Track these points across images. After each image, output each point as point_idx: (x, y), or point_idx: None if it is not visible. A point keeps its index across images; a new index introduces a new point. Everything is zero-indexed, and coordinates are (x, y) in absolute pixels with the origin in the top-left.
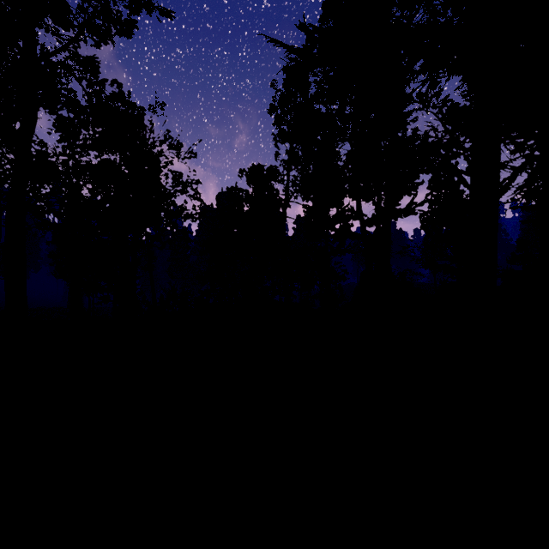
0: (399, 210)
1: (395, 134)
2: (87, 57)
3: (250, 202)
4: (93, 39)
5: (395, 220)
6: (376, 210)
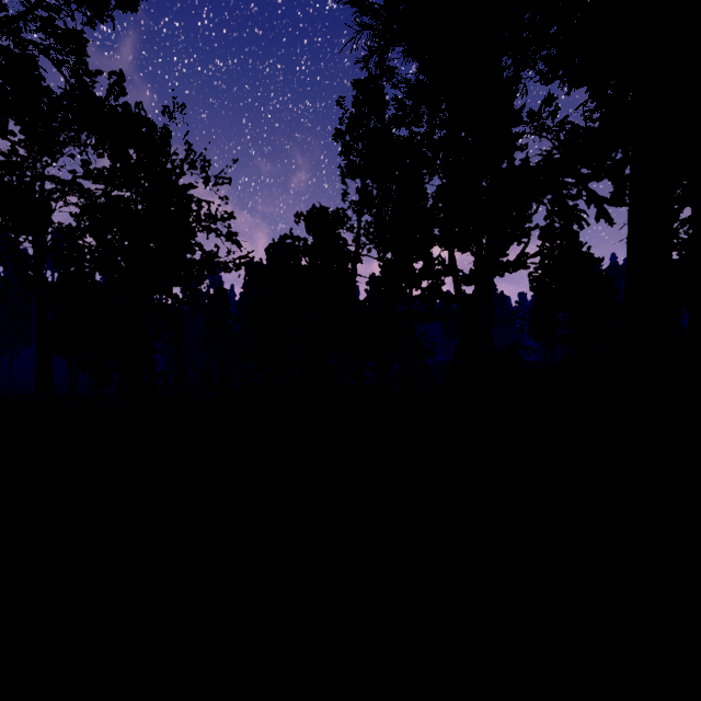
0: (506, 263)
1: (500, 162)
2: (67, 31)
3: (310, 255)
4: (84, 13)
5: (501, 277)
6: (475, 263)
